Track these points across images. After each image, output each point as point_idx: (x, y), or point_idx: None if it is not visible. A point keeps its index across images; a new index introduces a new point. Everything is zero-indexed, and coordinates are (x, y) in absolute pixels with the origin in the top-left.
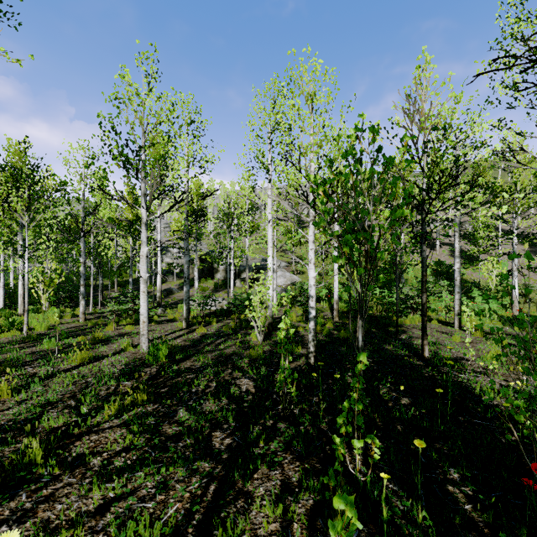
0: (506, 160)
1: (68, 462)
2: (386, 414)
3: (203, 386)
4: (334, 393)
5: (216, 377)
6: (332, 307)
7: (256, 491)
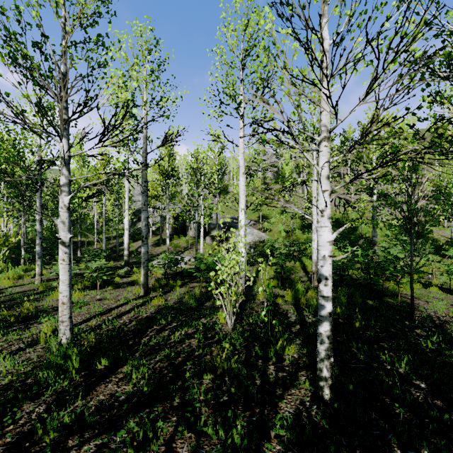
0: None
1: None
2: None
3: None
4: None
5: None
6: (305, 267)
7: None
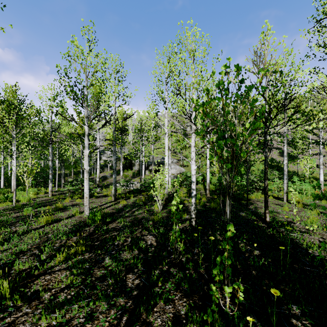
0: (319, 94)
1: (28, 296)
2: (244, 262)
3: (122, 240)
4: (208, 246)
5: (130, 235)
6: (205, 187)
7: (155, 322)
